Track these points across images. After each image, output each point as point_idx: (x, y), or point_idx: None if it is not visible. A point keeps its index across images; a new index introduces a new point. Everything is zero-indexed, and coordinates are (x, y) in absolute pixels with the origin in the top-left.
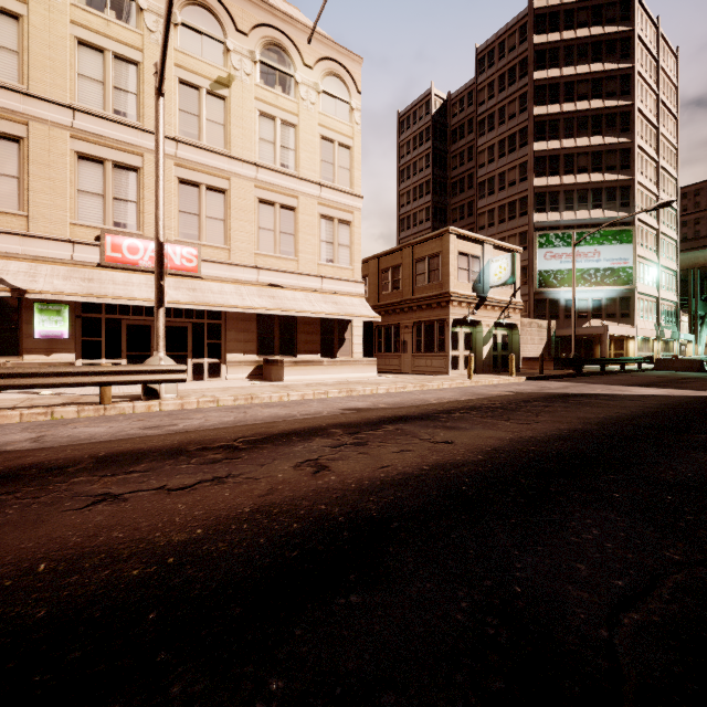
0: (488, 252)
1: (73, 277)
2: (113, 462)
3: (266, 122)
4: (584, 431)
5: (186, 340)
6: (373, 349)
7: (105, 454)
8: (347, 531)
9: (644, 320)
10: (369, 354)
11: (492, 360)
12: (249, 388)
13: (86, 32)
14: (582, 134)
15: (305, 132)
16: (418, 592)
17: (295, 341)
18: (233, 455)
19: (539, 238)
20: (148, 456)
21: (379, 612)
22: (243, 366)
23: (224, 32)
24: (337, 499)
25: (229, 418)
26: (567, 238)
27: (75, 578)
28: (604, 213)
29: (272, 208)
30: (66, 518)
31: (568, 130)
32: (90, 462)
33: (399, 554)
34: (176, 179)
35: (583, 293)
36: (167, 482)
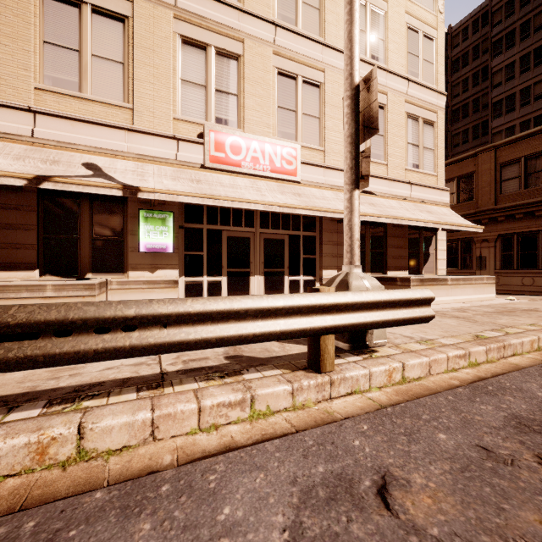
0: None
1: (180, 178)
2: None
3: None
4: None
5: (282, 255)
6: None
7: None
8: None
9: None
10: None
11: None
12: None
13: None
14: None
15: (393, 20)
16: None
17: (384, 256)
18: None
19: None
20: None
21: None
22: None
23: None
24: None
25: None
26: None
27: None
28: None
29: None
30: None
31: None
32: None
33: None
34: (274, 70)
35: None
36: None
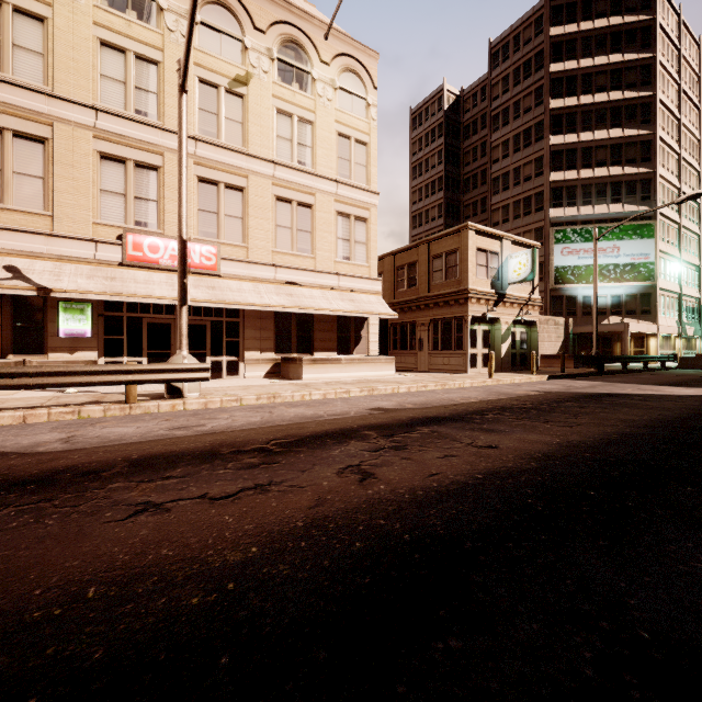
0: (507, 248)
1: (96, 276)
2: (147, 466)
3: (284, 119)
4: (635, 435)
5: (205, 338)
6: (388, 347)
7: (138, 457)
8: (418, 553)
9: (666, 317)
10: (384, 351)
11: (510, 358)
12: (269, 386)
13: (108, 33)
14: (601, 126)
15: (322, 128)
16: (526, 636)
17: (312, 339)
18: (270, 459)
19: (556, 233)
20: (182, 460)
21: (489, 663)
22: (261, 364)
23: (242, 30)
24: (394, 513)
25: (255, 418)
26: (585, 233)
27: (130, 607)
28: (624, 207)
29: (289, 205)
30: (109, 531)
31: (586, 123)
32: (124, 465)
33: (486, 583)
34: (195, 178)
35: (602, 289)
36: (207, 489)
